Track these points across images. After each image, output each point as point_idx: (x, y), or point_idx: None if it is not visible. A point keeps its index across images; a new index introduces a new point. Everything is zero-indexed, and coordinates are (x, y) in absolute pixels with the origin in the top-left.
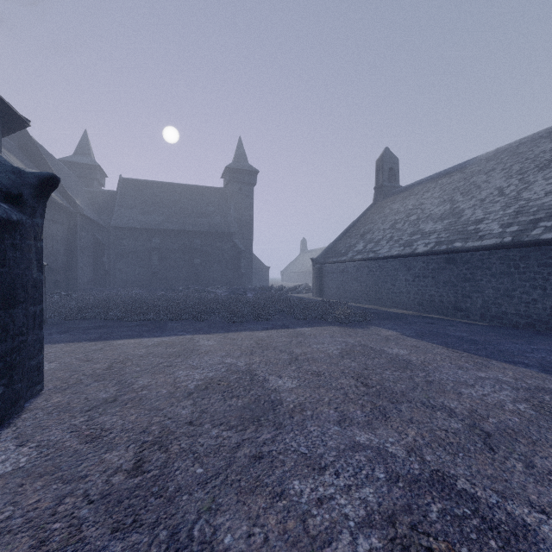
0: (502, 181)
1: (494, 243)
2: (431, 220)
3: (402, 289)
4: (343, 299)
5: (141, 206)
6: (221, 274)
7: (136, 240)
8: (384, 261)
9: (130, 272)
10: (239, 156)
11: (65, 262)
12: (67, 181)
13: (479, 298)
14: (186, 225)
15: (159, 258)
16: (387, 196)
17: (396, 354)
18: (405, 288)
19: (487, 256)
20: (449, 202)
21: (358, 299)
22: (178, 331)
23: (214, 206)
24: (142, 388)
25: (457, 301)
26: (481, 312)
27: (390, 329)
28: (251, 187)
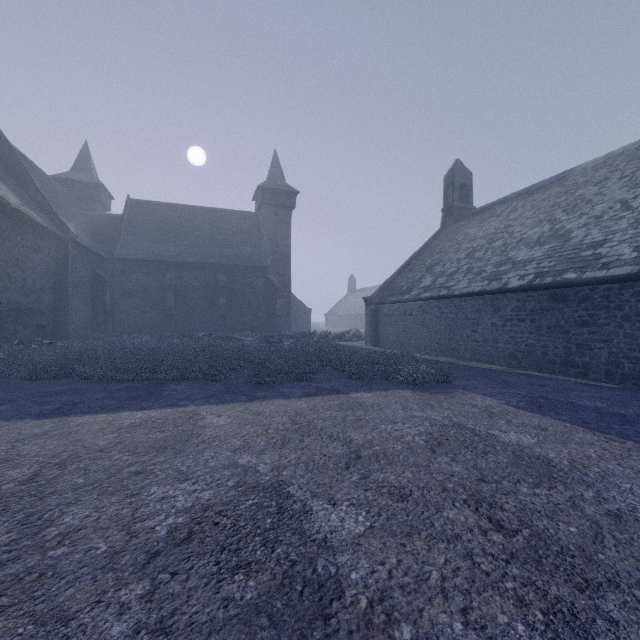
0: (624, 192)
1: (629, 272)
2: (525, 245)
3: (487, 336)
4: (406, 349)
5: (154, 234)
6: (252, 318)
7: (147, 275)
8: (461, 300)
9: (139, 314)
10: (274, 173)
11: (54, 302)
12: (59, 201)
13: (603, 350)
14: (209, 257)
15: (176, 297)
16: (459, 219)
17: (517, 443)
18: (492, 335)
19: (617, 291)
20: (548, 222)
21: (425, 349)
22: (179, 399)
23: (243, 234)
24: (62, 538)
25: (569, 353)
26: (607, 369)
27: (486, 396)
28: (289, 211)
